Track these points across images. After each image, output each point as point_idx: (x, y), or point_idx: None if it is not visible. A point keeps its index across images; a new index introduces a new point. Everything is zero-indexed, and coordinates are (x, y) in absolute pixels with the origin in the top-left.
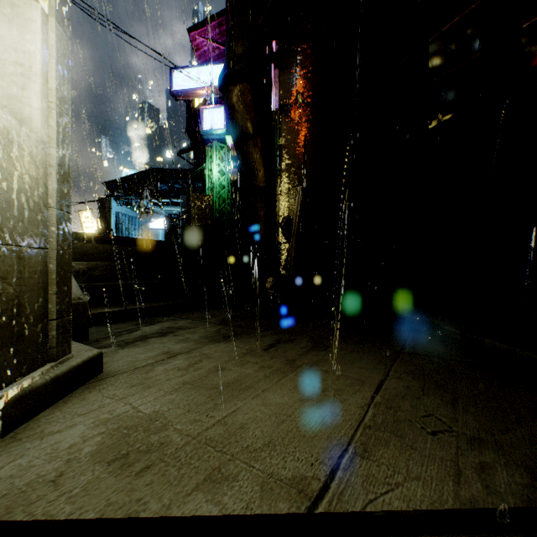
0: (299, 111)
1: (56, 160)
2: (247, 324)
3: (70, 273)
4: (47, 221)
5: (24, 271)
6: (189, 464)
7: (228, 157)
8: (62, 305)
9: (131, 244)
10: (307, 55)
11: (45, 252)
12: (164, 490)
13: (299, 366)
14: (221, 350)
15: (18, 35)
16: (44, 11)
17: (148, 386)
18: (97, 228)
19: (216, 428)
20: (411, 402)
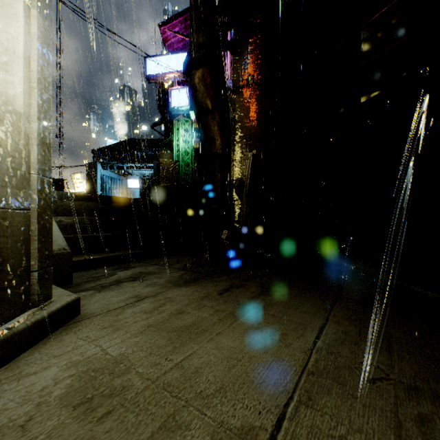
0: (250, 89)
1: (38, 133)
2: (206, 270)
3: (50, 230)
4: (29, 185)
5: (7, 230)
6: (146, 410)
7: (192, 129)
8: (43, 258)
9: (111, 201)
10: (257, 43)
11: (28, 213)
12: (122, 438)
13: (249, 310)
14: (182, 294)
15: (3, 24)
16: (27, 3)
17: (117, 328)
18: (86, 188)
19: (173, 372)
20: (350, 347)
